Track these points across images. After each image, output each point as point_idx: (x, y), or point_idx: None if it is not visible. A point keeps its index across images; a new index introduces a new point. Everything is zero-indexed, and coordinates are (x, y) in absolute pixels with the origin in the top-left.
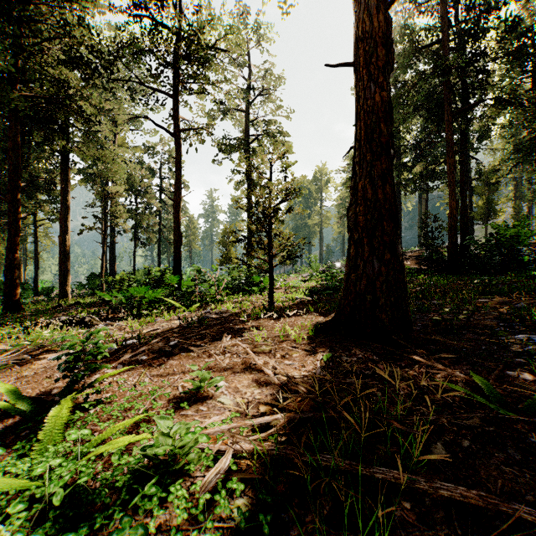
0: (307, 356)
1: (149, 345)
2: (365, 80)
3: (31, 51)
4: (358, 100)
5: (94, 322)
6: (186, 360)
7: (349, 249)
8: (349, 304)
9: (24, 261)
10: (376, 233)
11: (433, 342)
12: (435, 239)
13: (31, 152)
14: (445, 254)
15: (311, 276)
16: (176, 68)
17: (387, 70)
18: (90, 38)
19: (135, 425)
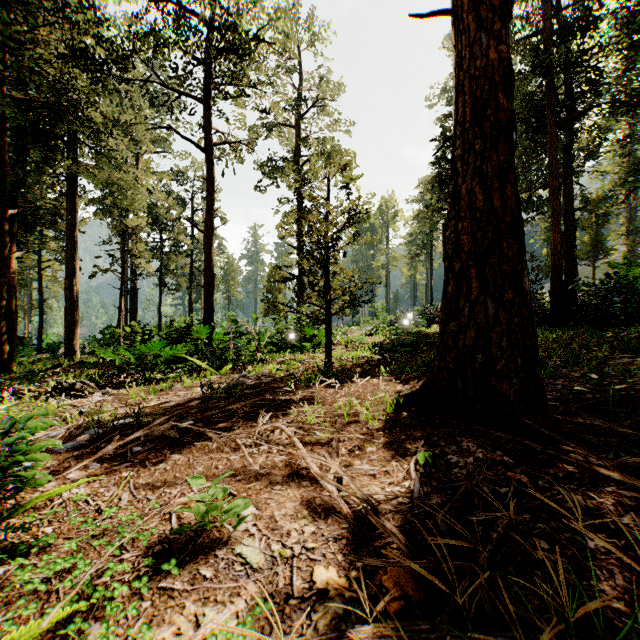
0: (390, 452)
1: (149, 428)
2: (472, 31)
3: (21, 40)
4: (459, 64)
5: (88, 390)
6: (198, 456)
7: (446, 286)
8: (447, 367)
9: (29, 311)
10: (490, 259)
11: (587, 428)
12: (531, 282)
13: (28, 174)
14: (543, 301)
15: (376, 329)
16: (207, 65)
17: (505, 16)
18: (96, 24)
19: (62, 618)
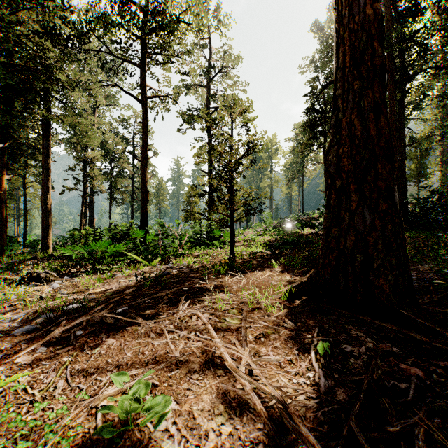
0: (291, 339)
1: (91, 313)
2: None
3: (6, 20)
4: (340, 22)
5: (50, 278)
6: (129, 340)
7: (329, 199)
8: (330, 264)
9: (17, 218)
10: (367, 177)
11: None
12: None
13: (14, 119)
14: None
15: (265, 231)
16: (143, 39)
17: None
18: (61, 8)
19: None
